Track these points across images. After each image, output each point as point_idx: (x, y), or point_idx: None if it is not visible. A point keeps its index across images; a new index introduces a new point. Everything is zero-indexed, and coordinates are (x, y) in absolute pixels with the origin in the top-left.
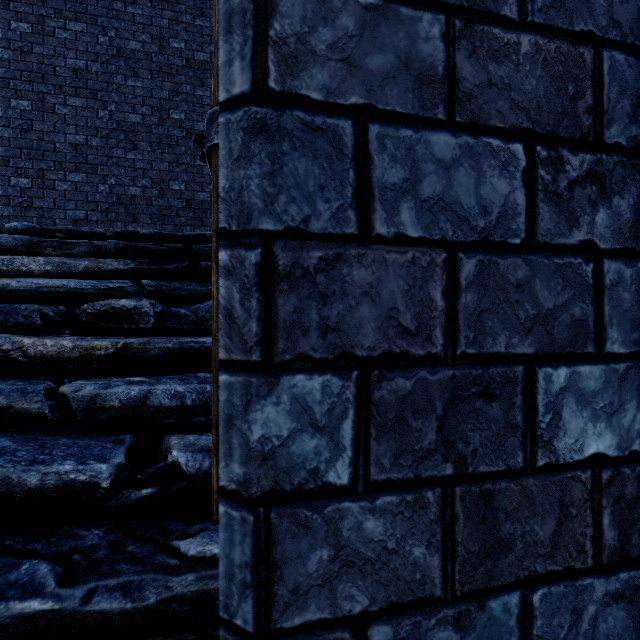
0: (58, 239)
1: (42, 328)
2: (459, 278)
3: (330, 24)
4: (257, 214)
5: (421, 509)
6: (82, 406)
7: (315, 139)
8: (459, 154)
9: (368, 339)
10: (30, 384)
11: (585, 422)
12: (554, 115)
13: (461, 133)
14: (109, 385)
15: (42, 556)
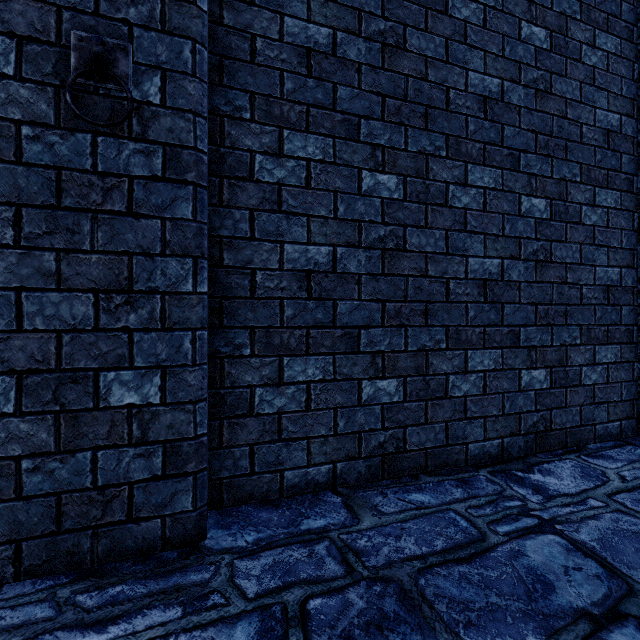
0: None
1: None
2: (63, 342)
3: (5, 261)
4: None
5: (45, 421)
6: None
7: None
8: (63, 299)
9: (22, 364)
10: None
11: (124, 392)
12: (109, 282)
13: (64, 292)
14: None
15: None
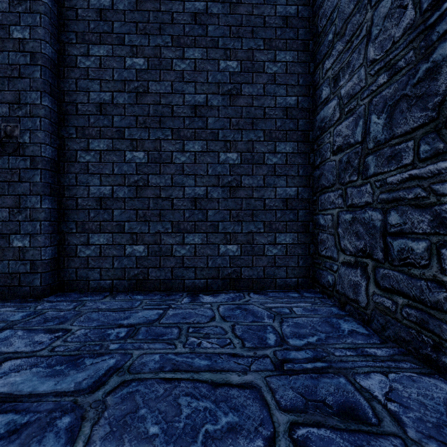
0: None
1: None
2: None
3: None
4: None
5: None
6: None
7: None
8: None
9: None
10: None
11: (18, 242)
12: (13, 205)
13: (0, 209)
14: None
15: None
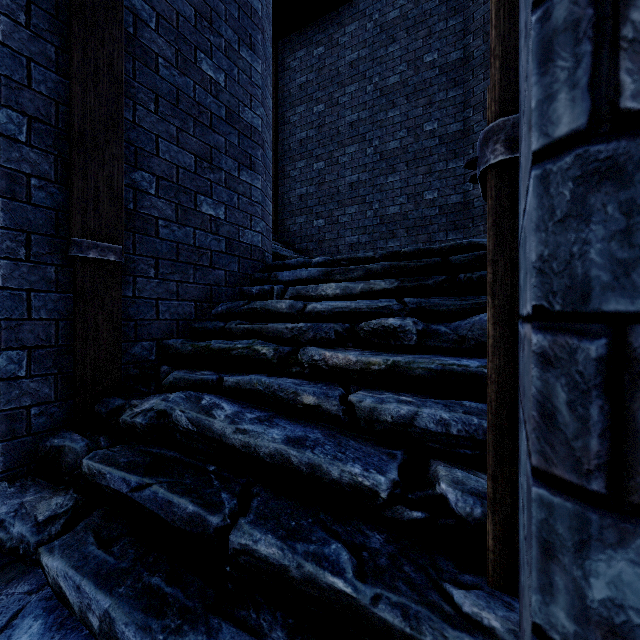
0: (343, 267)
1: (335, 341)
2: None
3: None
4: (599, 291)
5: None
6: (363, 415)
7: None
8: None
9: None
10: (330, 389)
11: None
12: None
13: None
14: (383, 400)
15: (342, 540)
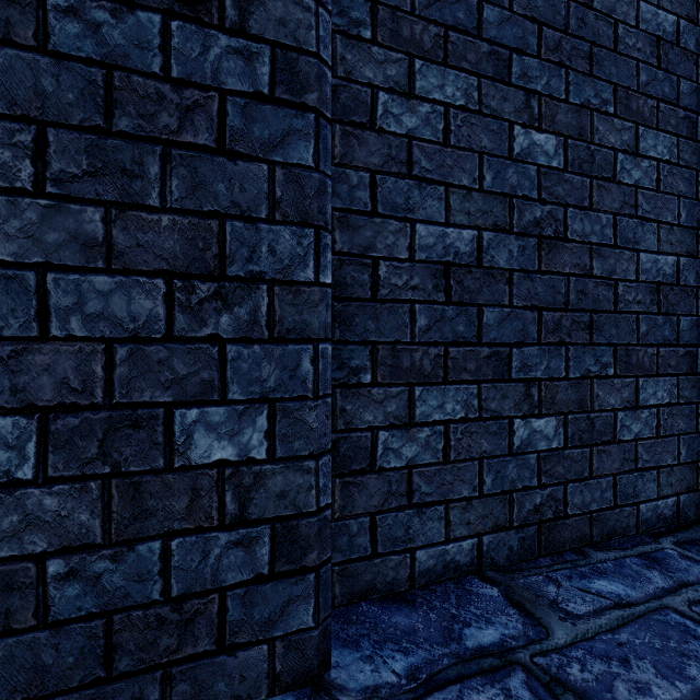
0: None
1: None
2: (115, 359)
3: (19, 217)
4: None
5: (87, 493)
6: None
7: (8, 283)
8: (115, 287)
9: (47, 396)
10: None
11: (212, 441)
12: (188, 261)
13: (117, 275)
14: None
15: None
